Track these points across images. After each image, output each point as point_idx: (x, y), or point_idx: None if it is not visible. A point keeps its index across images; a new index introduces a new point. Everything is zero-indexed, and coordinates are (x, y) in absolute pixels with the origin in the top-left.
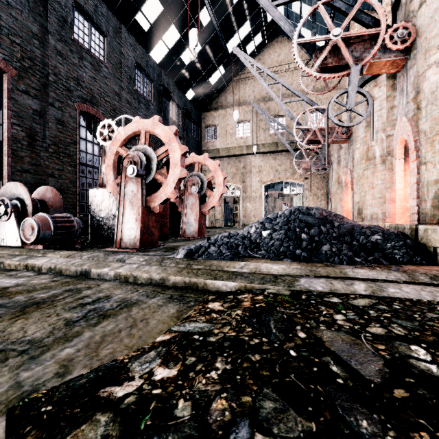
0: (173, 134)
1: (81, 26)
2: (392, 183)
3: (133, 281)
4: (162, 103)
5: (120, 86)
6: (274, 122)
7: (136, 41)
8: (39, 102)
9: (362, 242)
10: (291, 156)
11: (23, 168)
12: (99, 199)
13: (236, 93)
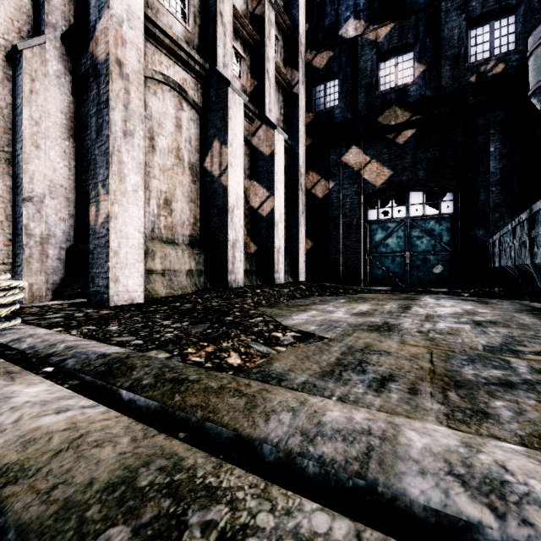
0: None
1: None
2: None
3: None
4: None
5: None
6: None
7: None
8: None
9: None
10: None
11: None
12: None
13: None
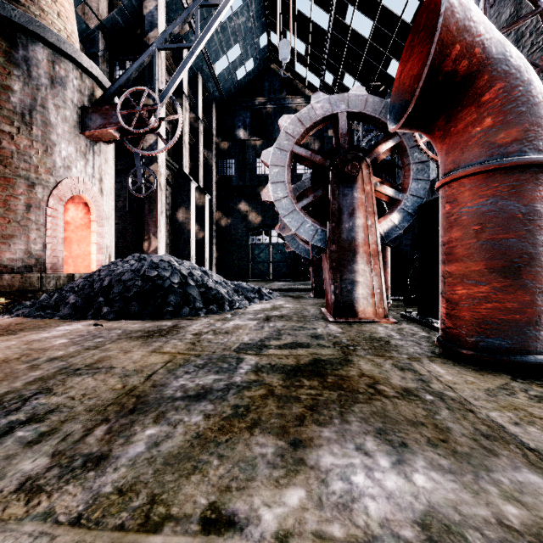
0: None
1: None
2: None
3: None
4: None
5: None
6: None
7: None
8: None
9: None
10: None
11: None
12: None
13: None
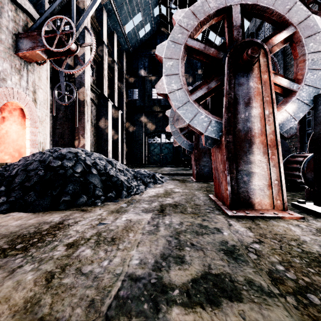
0: None
1: None
2: None
3: None
4: None
5: None
6: None
7: None
8: None
9: None
10: None
11: None
12: None
13: None
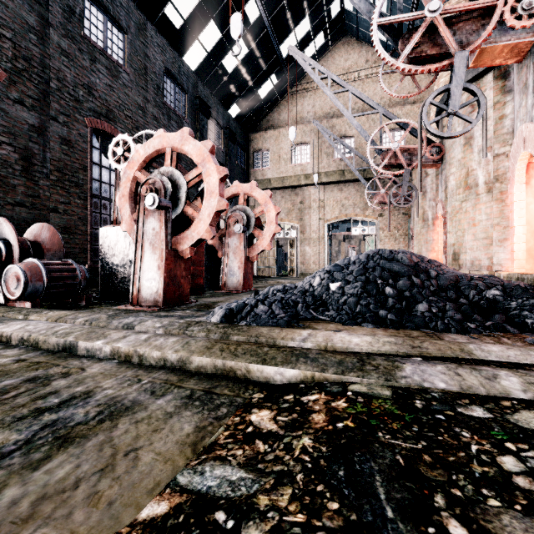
0: (209, 151)
1: (94, 19)
2: (502, 218)
3: (138, 362)
4: (199, 121)
5: (144, 98)
6: (340, 144)
7: (166, 41)
8: (37, 115)
9: (473, 299)
10: (361, 187)
11: (16, 200)
12: (111, 240)
13: (292, 109)
